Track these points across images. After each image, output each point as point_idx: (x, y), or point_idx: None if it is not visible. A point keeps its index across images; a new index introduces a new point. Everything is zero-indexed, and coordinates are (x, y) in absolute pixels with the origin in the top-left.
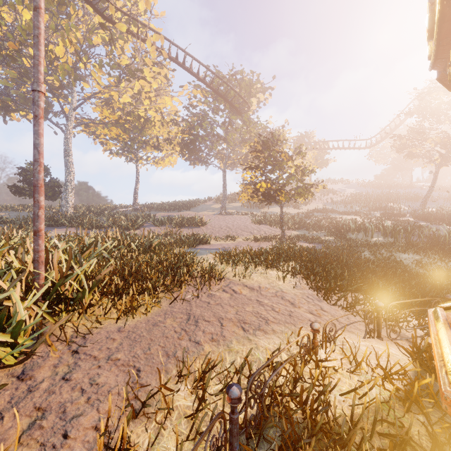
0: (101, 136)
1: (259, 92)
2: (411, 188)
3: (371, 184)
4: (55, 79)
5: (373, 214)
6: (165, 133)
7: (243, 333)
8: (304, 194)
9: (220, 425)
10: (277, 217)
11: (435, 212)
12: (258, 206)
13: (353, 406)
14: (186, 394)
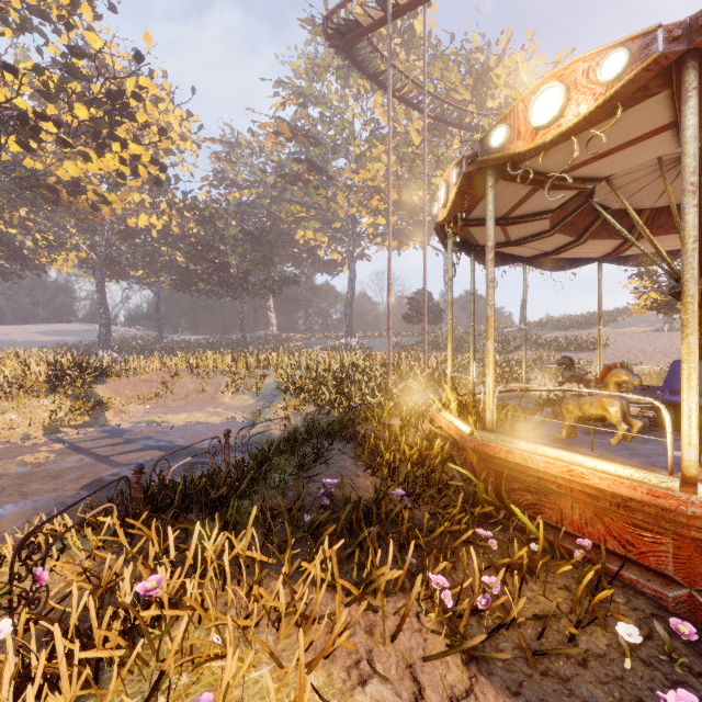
0: None
1: None
2: None
3: None
4: None
5: None
6: None
7: None
8: None
9: None
10: None
11: None
12: None
13: None
14: None
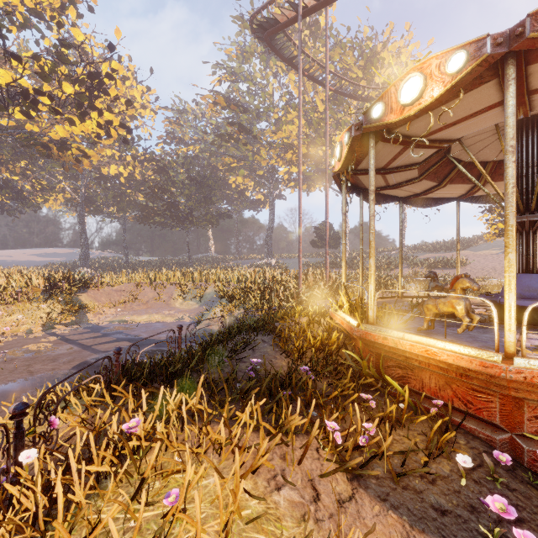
0: None
1: None
2: None
3: None
4: None
5: None
6: None
7: None
8: None
9: None
10: None
11: None
12: None
13: None
14: None
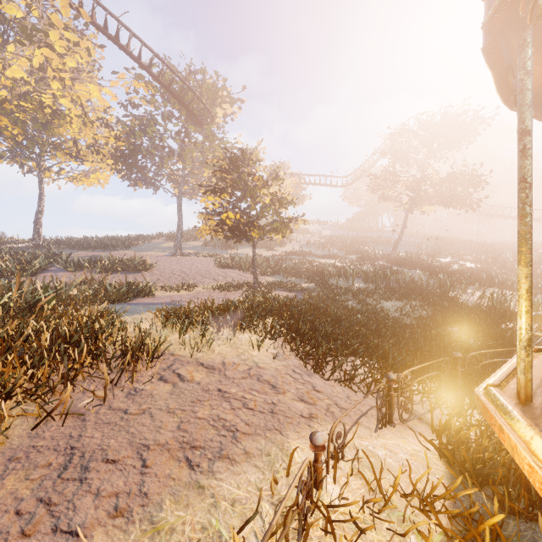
0: None
1: (226, 103)
2: (382, 232)
3: (346, 227)
4: None
5: (350, 258)
6: (88, 136)
7: (188, 474)
8: (281, 230)
9: None
10: (248, 260)
11: (405, 257)
12: (225, 246)
13: None
14: None
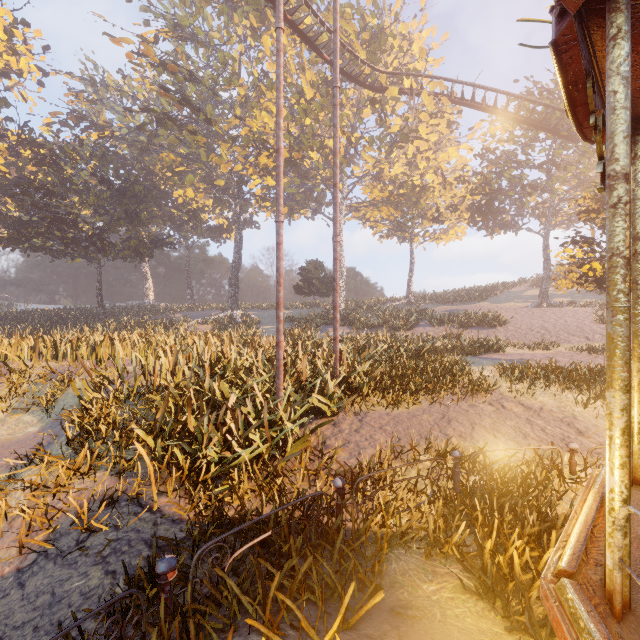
0: (371, 219)
1: None
2: None
3: None
4: (329, 173)
5: None
6: (447, 198)
7: (493, 439)
8: None
9: (450, 480)
10: None
11: None
12: None
13: (571, 503)
14: (430, 461)
